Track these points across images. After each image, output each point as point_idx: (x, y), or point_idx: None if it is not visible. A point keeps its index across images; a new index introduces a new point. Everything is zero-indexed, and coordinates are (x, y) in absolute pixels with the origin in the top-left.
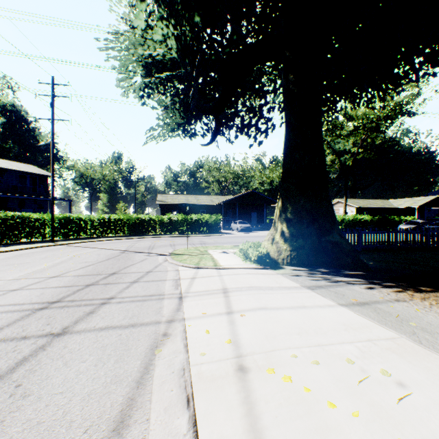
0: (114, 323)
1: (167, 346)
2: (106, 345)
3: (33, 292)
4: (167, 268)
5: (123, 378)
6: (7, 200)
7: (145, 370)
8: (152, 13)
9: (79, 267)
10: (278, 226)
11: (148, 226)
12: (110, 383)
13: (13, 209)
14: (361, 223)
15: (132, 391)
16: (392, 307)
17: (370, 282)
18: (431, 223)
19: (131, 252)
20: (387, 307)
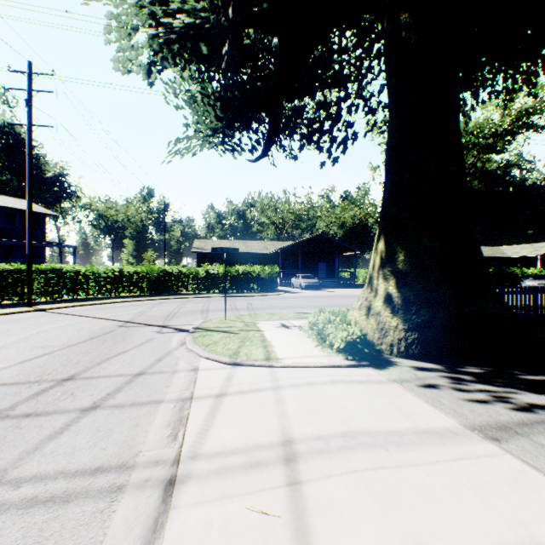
0: None
1: None
2: None
3: None
4: (178, 364)
5: None
6: None
7: None
8: None
9: (19, 359)
10: (378, 285)
11: (177, 282)
12: None
13: None
14: None
15: None
16: None
17: None
18: None
19: (135, 324)
20: None
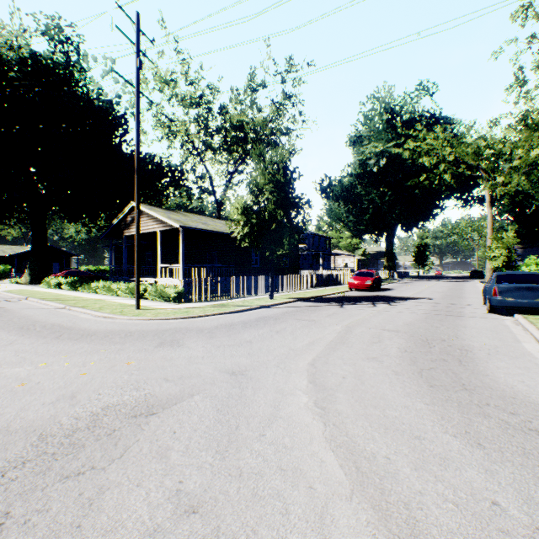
0: None
1: None
2: None
3: None
4: None
5: None
6: None
7: None
8: None
9: None
10: (28, 271)
11: None
12: None
13: None
14: None
15: None
16: None
17: None
18: None
19: None
20: None
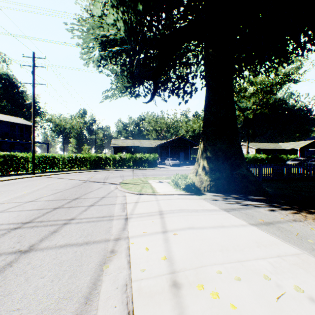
0: (71, 241)
1: (113, 262)
2: (63, 261)
3: (11, 214)
4: (117, 194)
5: (74, 294)
6: (1, 143)
7: (93, 285)
8: (106, 3)
9: (50, 193)
10: (200, 163)
11: (104, 162)
12: (62, 299)
13: (5, 150)
14: (259, 160)
15: (81, 307)
16: (292, 226)
17: (271, 205)
18: (311, 160)
19: (91, 181)
20: (288, 226)
